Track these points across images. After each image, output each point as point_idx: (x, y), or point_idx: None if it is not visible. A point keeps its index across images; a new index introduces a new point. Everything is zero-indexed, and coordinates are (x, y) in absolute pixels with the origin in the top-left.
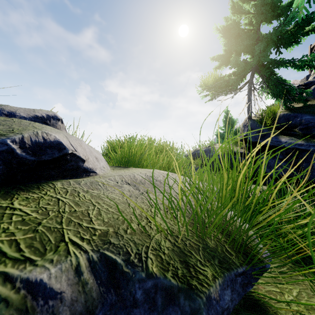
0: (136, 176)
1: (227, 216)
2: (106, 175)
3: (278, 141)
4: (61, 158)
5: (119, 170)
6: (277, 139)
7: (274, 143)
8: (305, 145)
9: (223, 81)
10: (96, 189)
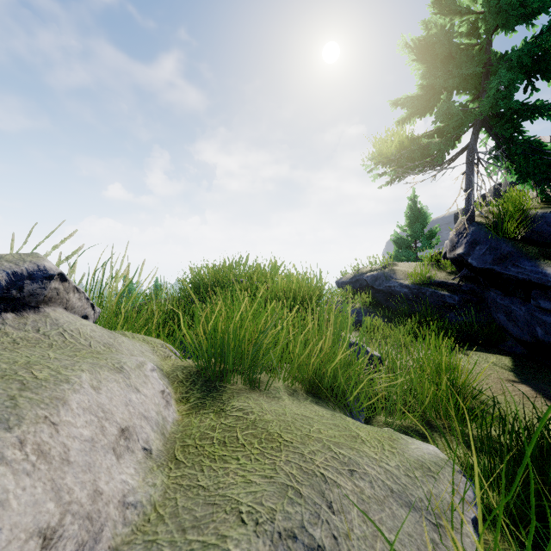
0: None
1: None
2: None
3: (539, 271)
4: None
5: (200, 408)
6: (535, 268)
7: (528, 275)
8: None
9: (418, 147)
10: None
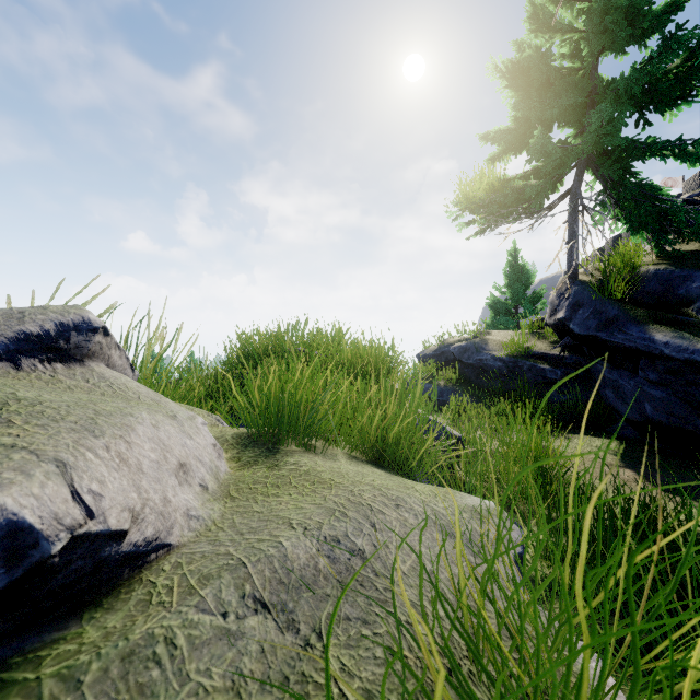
0: (289, 554)
1: (571, 687)
2: (194, 574)
3: (647, 337)
4: (25, 577)
5: (253, 464)
6: (643, 334)
7: (635, 342)
8: None
9: (511, 191)
10: (141, 692)
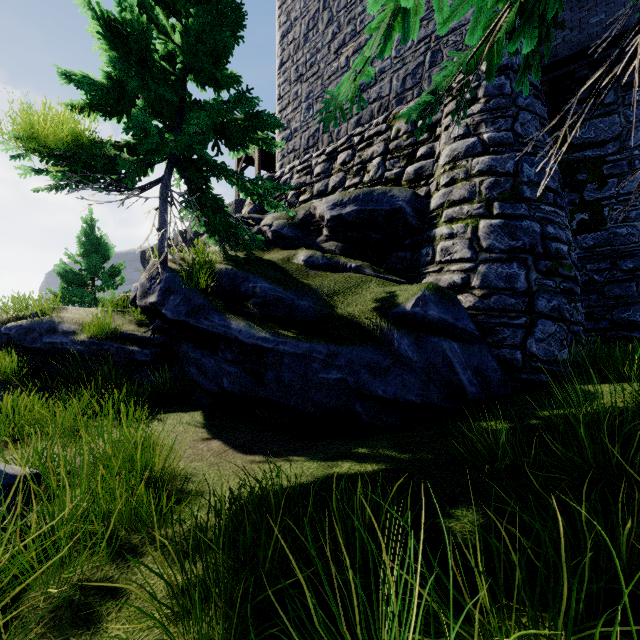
0: None
1: None
2: None
3: (226, 325)
4: None
5: None
6: (223, 322)
7: (218, 329)
8: (272, 342)
9: (100, 154)
10: None
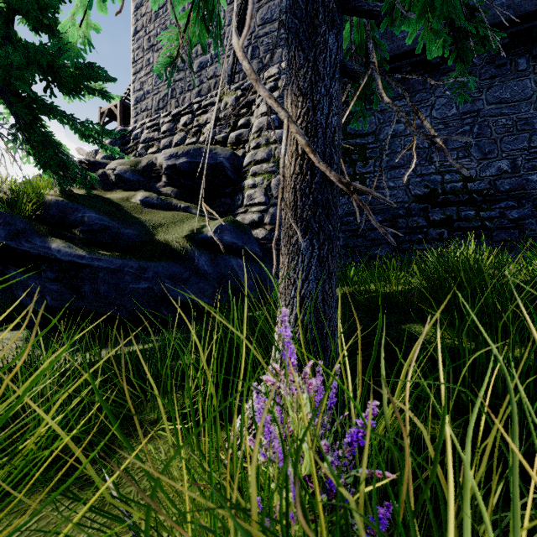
0: None
1: None
2: None
3: (47, 246)
4: None
5: None
6: (44, 243)
7: (39, 250)
8: (88, 259)
9: None
10: None
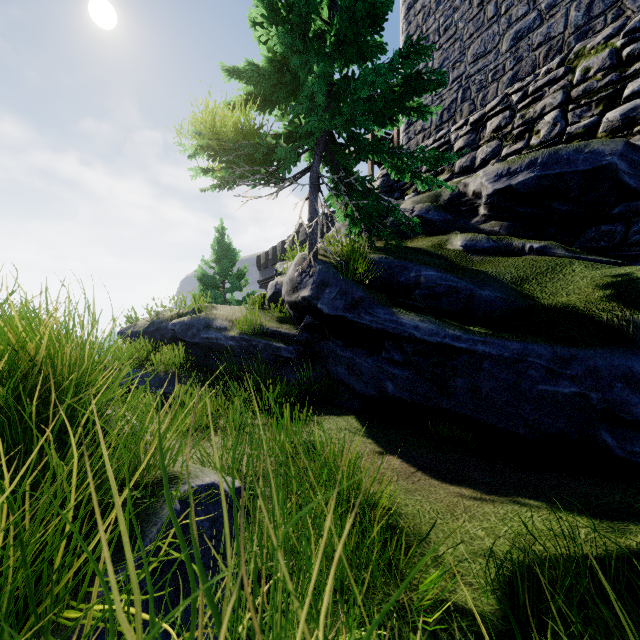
0: None
1: None
2: None
3: (395, 320)
4: None
5: None
6: (390, 316)
7: (383, 324)
8: (466, 341)
9: (262, 143)
10: None
